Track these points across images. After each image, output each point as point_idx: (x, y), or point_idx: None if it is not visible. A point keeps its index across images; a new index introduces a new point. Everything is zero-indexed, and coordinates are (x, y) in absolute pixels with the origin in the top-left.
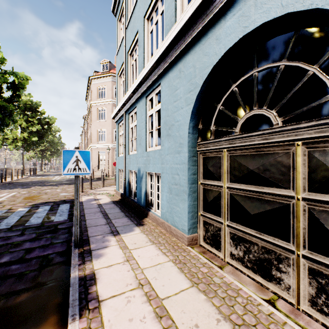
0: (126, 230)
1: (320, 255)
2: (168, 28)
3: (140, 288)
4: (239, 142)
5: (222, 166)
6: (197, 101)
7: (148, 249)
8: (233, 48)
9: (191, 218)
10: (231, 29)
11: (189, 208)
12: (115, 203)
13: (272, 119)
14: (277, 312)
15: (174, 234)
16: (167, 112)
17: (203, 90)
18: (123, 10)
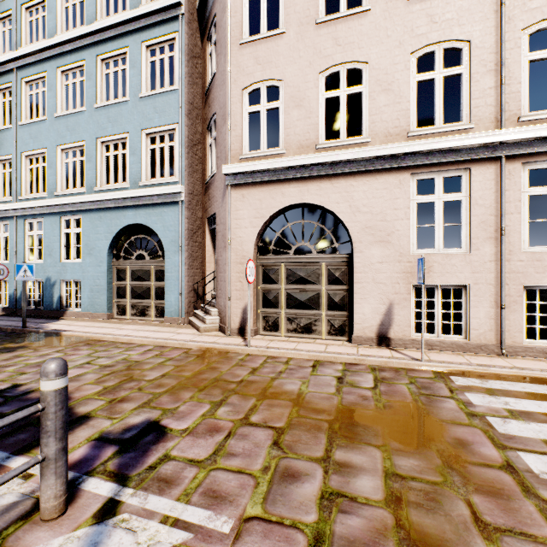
0: (53, 321)
1: (157, 301)
2: (90, 183)
3: (87, 327)
4: (135, 264)
5: (128, 274)
6: (113, 239)
7: (81, 323)
8: (132, 224)
9: (109, 303)
10: (131, 217)
11: (108, 298)
12: (5, 316)
13: (146, 256)
14: (145, 322)
15: (96, 317)
16: (89, 238)
17: (117, 235)
18: (5, 88)
